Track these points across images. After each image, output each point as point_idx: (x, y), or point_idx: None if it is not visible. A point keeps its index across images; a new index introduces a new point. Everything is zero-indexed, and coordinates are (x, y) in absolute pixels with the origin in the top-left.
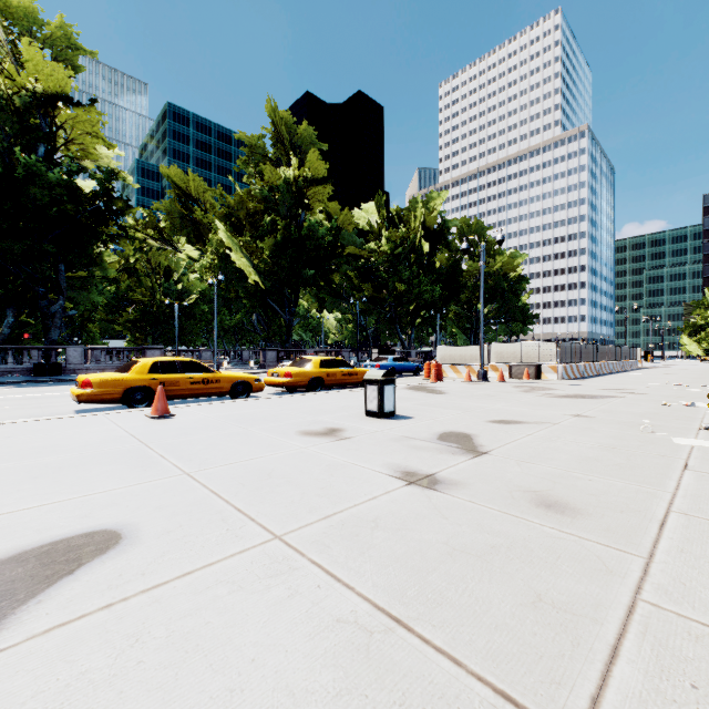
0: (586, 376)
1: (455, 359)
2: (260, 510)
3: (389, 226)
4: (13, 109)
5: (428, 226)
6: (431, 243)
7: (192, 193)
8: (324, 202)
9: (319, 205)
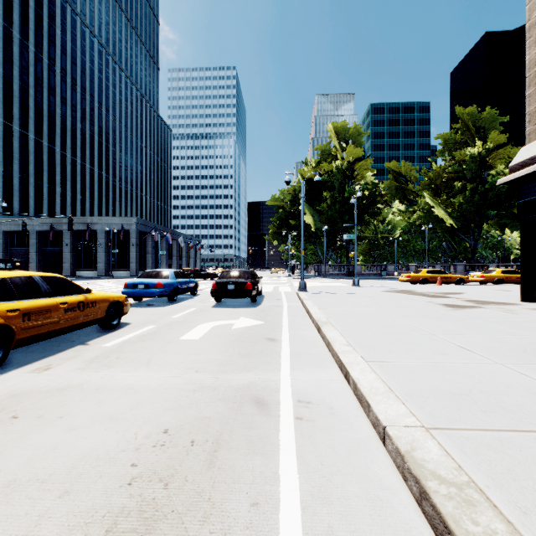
0: None
1: None
2: (488, 293)
3: None
4: (342, 171)
5: None
6: None
7: (402, 173)
8: (504, 158)
9: (500, 161)
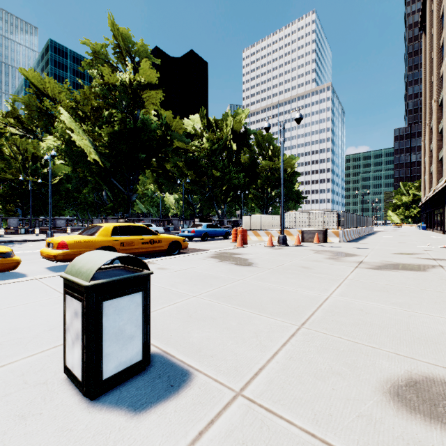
0: (354, 238)
1: (257, 225)
2: None
3: (208, 131)
4: None
5: (235, 131)
6: (238, 144)
7: (48, 92)
8: (157, 105)
9: (153, 107)
